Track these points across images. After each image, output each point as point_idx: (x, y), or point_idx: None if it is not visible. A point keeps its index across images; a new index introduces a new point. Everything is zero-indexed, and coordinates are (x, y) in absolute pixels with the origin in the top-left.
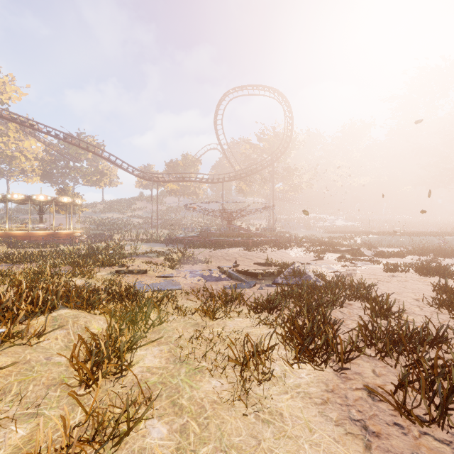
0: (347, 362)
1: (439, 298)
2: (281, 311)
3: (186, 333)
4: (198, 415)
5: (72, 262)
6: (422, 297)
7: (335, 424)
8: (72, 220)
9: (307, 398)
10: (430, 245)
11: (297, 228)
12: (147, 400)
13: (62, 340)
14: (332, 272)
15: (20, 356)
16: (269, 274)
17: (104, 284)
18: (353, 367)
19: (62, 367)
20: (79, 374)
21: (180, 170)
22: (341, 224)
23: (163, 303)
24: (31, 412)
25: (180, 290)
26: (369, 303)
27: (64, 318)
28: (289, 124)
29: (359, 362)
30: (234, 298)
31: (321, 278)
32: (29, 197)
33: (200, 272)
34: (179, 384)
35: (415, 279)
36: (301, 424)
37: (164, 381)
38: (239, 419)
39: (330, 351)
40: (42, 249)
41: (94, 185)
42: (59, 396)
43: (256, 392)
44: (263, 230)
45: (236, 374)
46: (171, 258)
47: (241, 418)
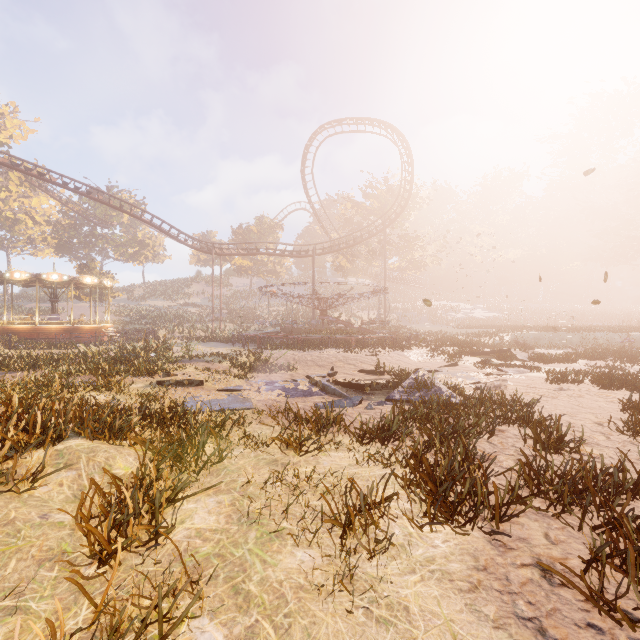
0: (505, 522)
1: (635, 421)
2: (400, 441)
3: (258, 475)
4: (274, 610)
5: (95, 369)
6: (607, 420)
7: (494, 626)
8: (100, 310)
9: (446, 580)
10: (610, 345)
11: (419, 321)
12: (195, 584)
13: (70, 487)
14: (472, 384)
15: (0, 513)
16: (382, 386)
17: (140, 400)
18: (514, 528)
19: (64, 529)
20: (90, 542)
21: (253, 239)
22: (481, 316)
23: (225, 430)
24: (9, 605)
25: (251, 410)
26: (531, 429)
27: (74, 453)
28: (408, 173)
29: (523, 521)
30: (330, 421)
31: (457, 392)
32: (36, 276)
33: (280, 384)
34: (245, 558)
35: (593, 393)
36: (438, 626)
37: (223, 552)
38: (339, 617)
39: (478, 504)
40: (54, 350)
41: (131, 260)
42: (56, 577)
43: (366, 571)
44: (371, 324)
45: (334, 541)
46: (239, 363)
47: (343, 616)
